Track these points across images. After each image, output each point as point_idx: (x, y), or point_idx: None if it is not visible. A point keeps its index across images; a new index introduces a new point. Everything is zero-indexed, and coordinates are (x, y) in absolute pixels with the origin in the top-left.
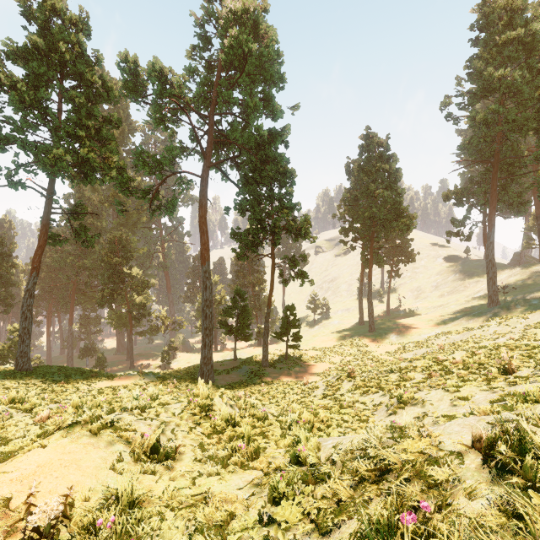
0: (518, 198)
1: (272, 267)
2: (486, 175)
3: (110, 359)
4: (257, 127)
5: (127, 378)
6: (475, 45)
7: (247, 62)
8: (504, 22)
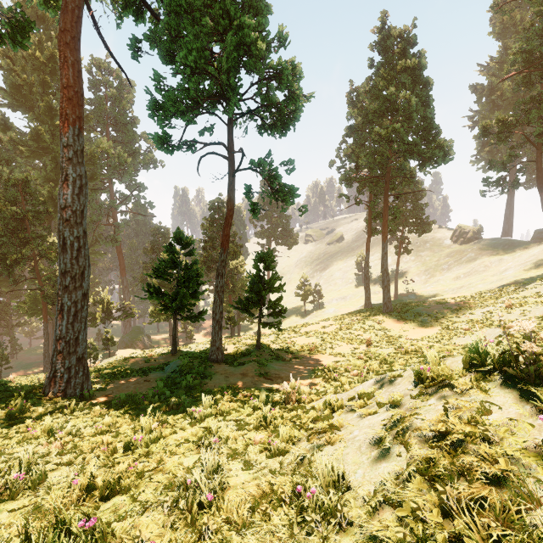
0: None
1: (230, 176)
2: None
3: (33, 360)
4: None
5: None
6: None
7: None
8: None
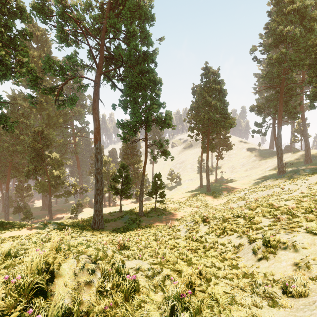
0: (294, 110)
1: (146, 147)
2: (276, 95)
3: (37, 214)
4: (135, 45)
5: (33, 228)
6: (270, 15)
7: (128, 1)
8: None
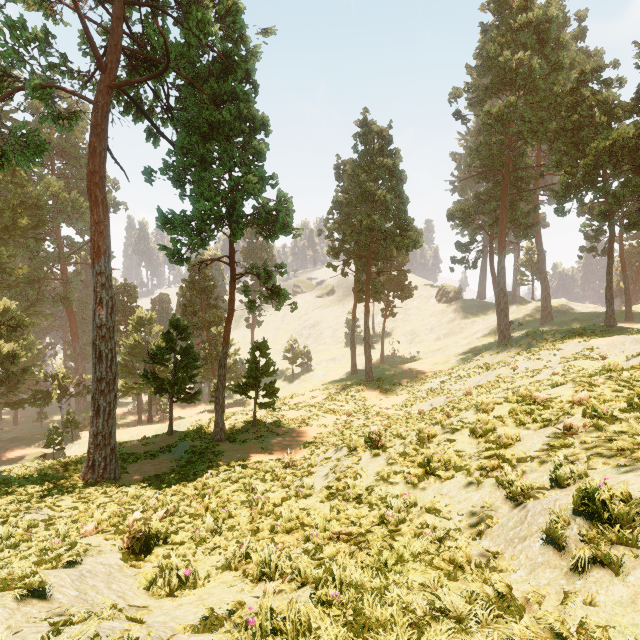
0: (525, 220)
1: (232, 280)
2: (495, 190)
3: None
4: (202, 22)
5: None
6: (485, 32)
7: None
8: (518, 3)
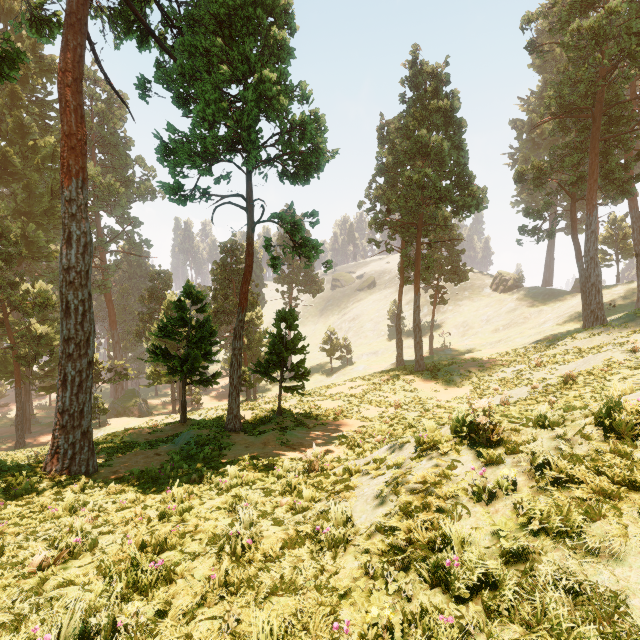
0: (621, 174)
1: (249, 228)
2: (581, 137)
3: None
4: None
5: None
6: None
7: None
8: None
